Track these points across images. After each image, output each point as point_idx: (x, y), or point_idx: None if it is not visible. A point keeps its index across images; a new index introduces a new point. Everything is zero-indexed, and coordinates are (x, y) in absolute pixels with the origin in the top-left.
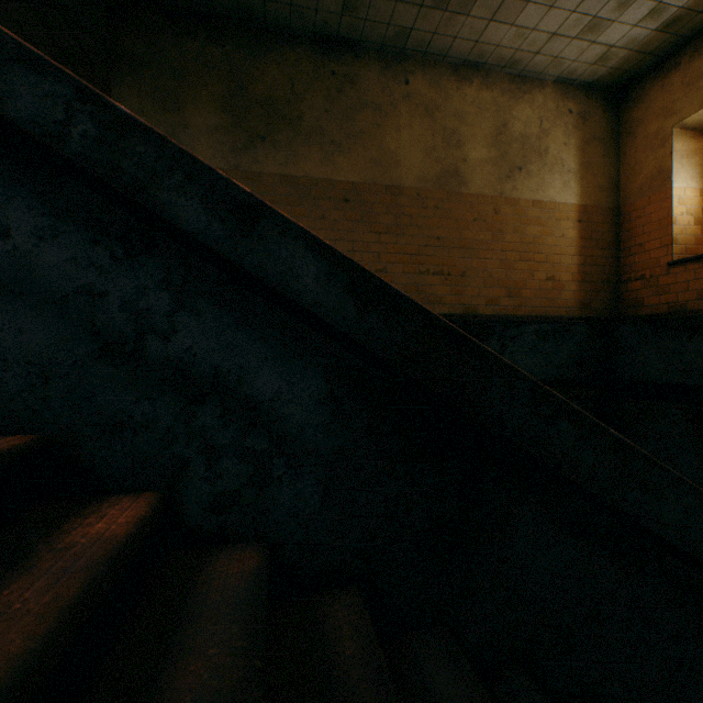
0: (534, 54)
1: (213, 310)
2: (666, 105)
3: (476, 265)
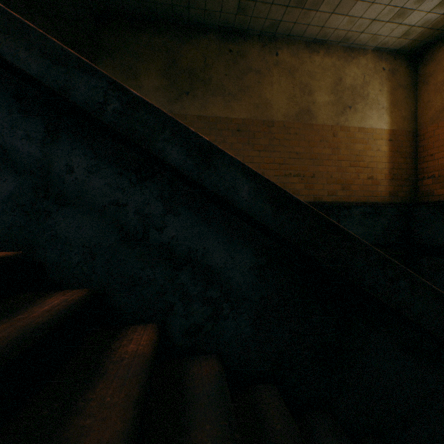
0: (360, 33)
1: (187, 213)
2: None
3: (321, 170)
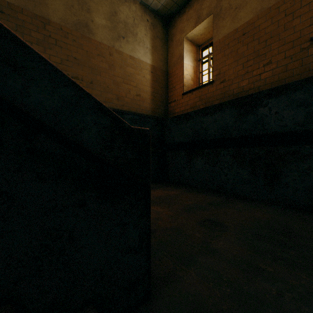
0: None
1: None
2: (182, 28)
3: (99, 79)
